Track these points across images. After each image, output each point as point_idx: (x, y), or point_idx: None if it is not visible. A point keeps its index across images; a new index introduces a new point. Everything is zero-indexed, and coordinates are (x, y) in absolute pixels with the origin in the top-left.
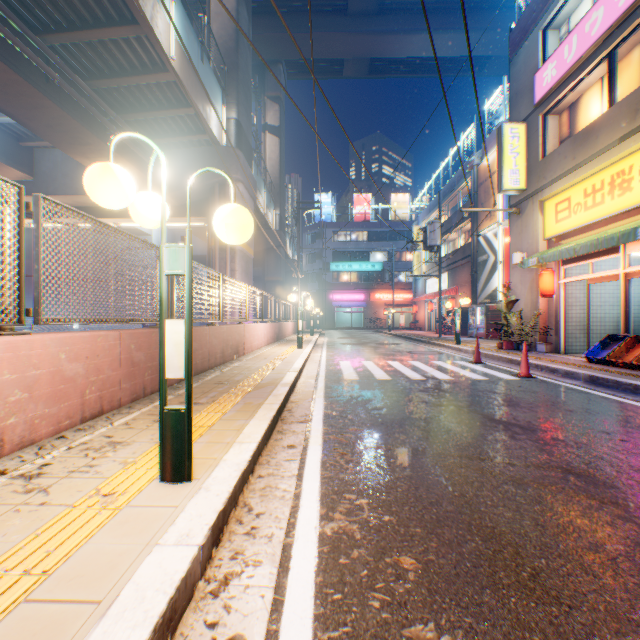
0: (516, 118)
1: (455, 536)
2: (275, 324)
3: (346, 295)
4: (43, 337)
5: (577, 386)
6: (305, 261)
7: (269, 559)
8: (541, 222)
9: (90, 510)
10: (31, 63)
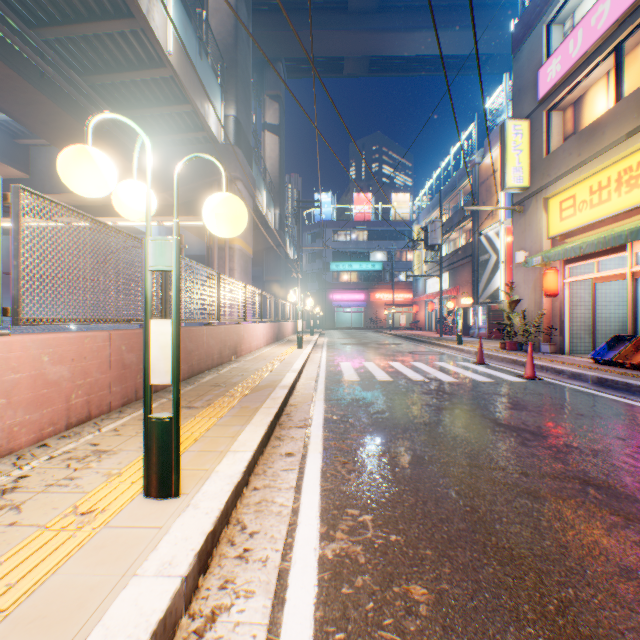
0: (519, 115)
1: (470, 560)
2: (274, 324)
3: (346, 295)
4: (23, 338)
5: (585, 388)
6: (305, 261)
7: (263, 589)
8: (545, 220)
9: (64, 532)
10: (25, 57)
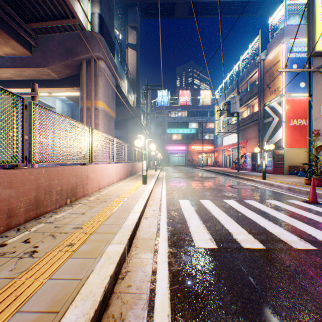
0: None
1: None
2: (128, 164)
3: (175, 147)
4: None
5: None
6: (152, 128)
7: None
8: None
9: None
10: None
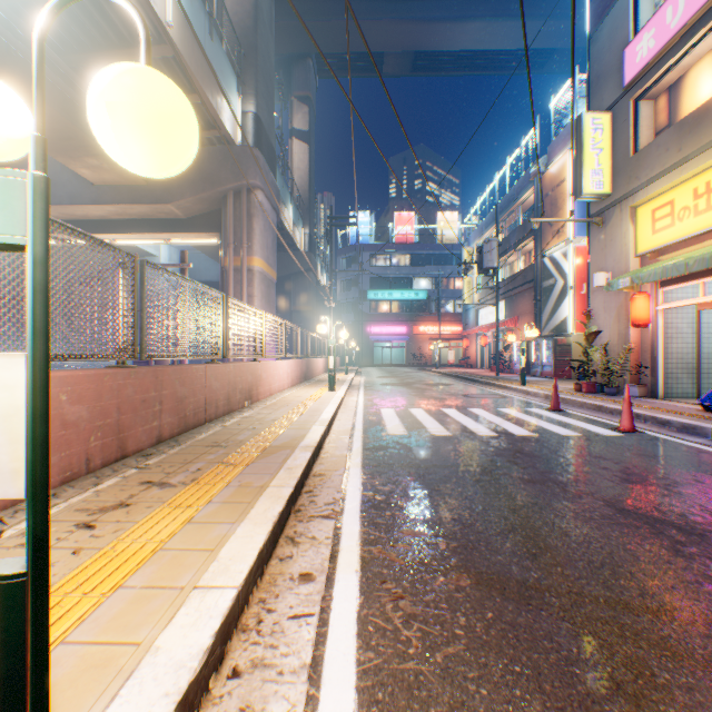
0: (598, 107)
1: None
2: (302, 361)
3: (386, 328)
4: None
5: (709, 447)
6: (339, 289)
7: None
8: (632, 234)
9: None
10: None
